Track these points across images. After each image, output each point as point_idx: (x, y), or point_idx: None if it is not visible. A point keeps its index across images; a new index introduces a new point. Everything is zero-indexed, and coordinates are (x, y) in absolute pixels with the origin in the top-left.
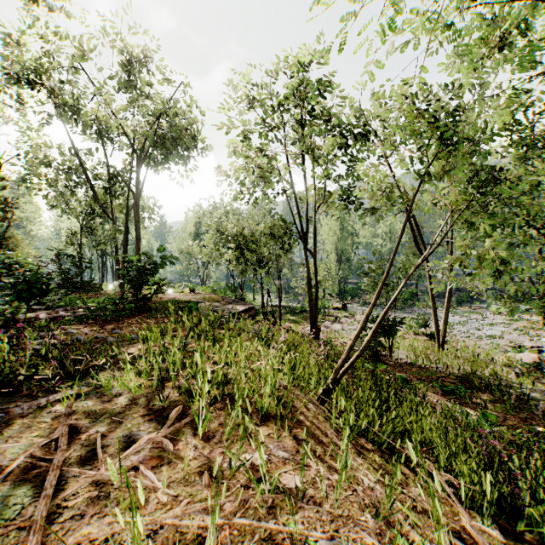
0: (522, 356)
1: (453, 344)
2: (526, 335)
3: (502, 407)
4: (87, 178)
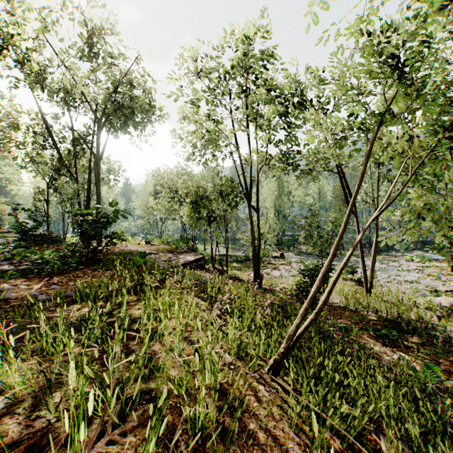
0: (440, 300)
1: (378, 288)
2: (439, 280)
3: (431, 350)
4: (52, 140)
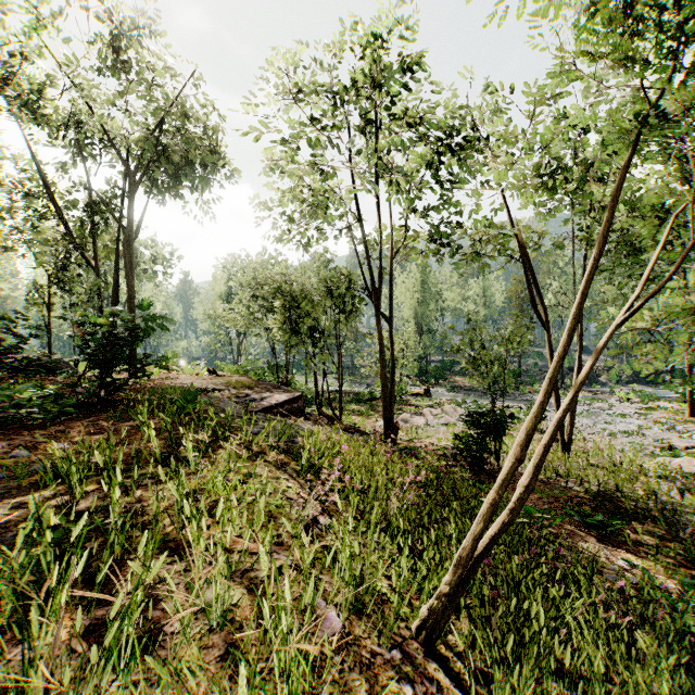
0: (679, 462)
1: (579, 444)
2: (672, 430)
3: (676, 548)
4: (54, 205)
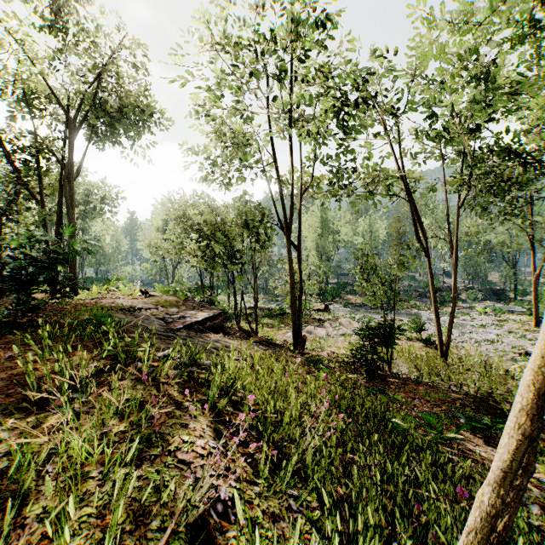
0: None
1: (453, 351)
2: (524, 338)
3: None
4: (2, 145)
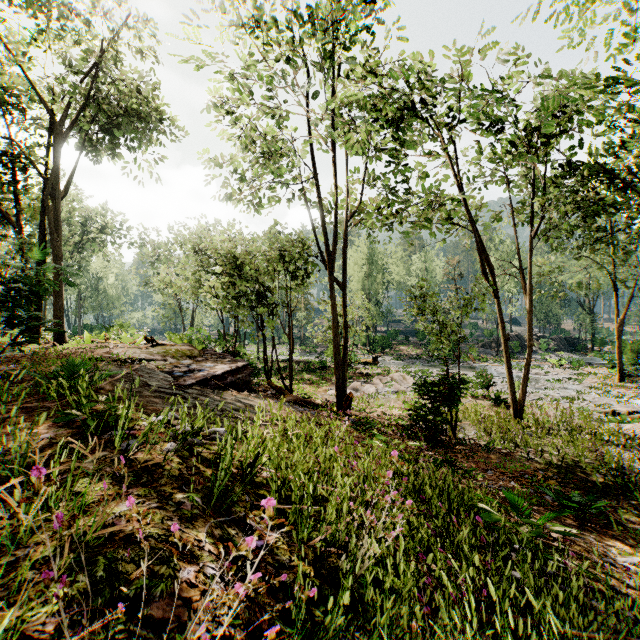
0: (630, 428)
1: (527, 411)
2: (609, 394)
3: None
4: None
